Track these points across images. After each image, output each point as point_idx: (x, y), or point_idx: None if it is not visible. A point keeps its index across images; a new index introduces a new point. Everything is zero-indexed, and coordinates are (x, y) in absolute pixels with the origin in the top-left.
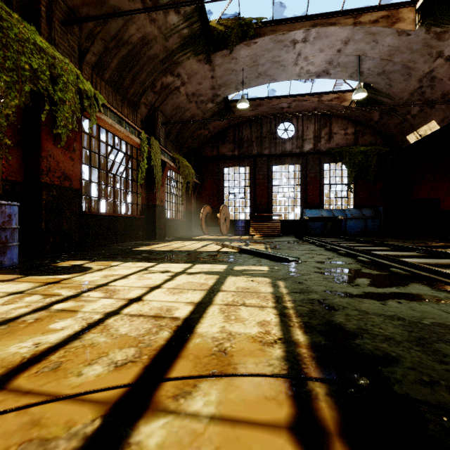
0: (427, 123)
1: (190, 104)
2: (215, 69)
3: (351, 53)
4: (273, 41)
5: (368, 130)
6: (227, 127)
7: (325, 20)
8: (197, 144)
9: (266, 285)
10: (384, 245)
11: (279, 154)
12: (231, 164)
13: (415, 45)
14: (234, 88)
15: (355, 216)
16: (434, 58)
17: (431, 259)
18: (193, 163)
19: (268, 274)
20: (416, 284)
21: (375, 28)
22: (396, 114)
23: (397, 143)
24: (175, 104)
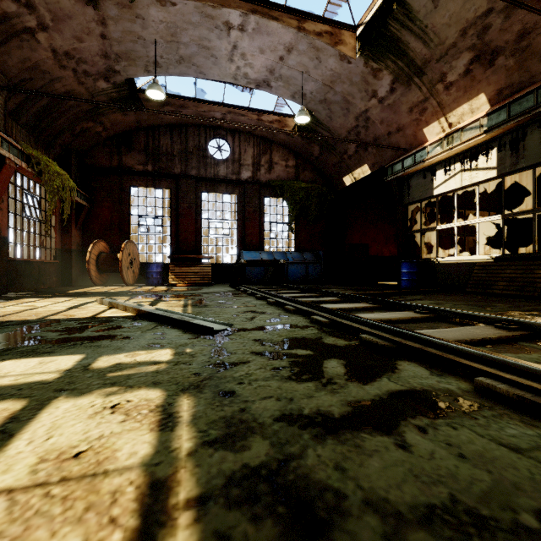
0: (361, 166)
1: (63, 71)
2: (107, 23)
3: (295, 67)
4: (200, 12)
5: (309, 166)
6: (135, 128)
7: (266, 10)
8: (82, 144)
9: (143, 421)
10: (332, 294)
11: (211, 178)
12: (142, 183)
13: (354, 76)
14: (143, 68)
15: (297, 260)
16: (369, 97)
17: (384, 310)
18: (76, 173)
19: (166, 374)
20: (405, 362)
21: (320, 42)
22: (334, 152)
23: (335, 184)
24: (28, 60)
